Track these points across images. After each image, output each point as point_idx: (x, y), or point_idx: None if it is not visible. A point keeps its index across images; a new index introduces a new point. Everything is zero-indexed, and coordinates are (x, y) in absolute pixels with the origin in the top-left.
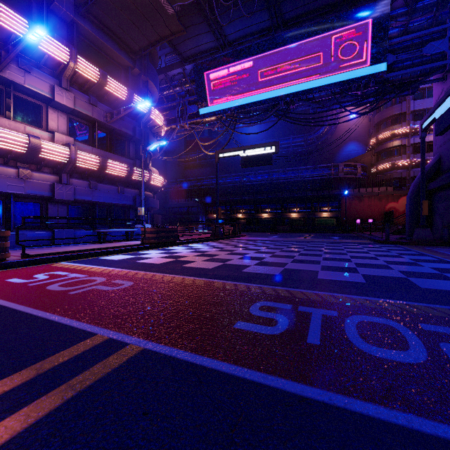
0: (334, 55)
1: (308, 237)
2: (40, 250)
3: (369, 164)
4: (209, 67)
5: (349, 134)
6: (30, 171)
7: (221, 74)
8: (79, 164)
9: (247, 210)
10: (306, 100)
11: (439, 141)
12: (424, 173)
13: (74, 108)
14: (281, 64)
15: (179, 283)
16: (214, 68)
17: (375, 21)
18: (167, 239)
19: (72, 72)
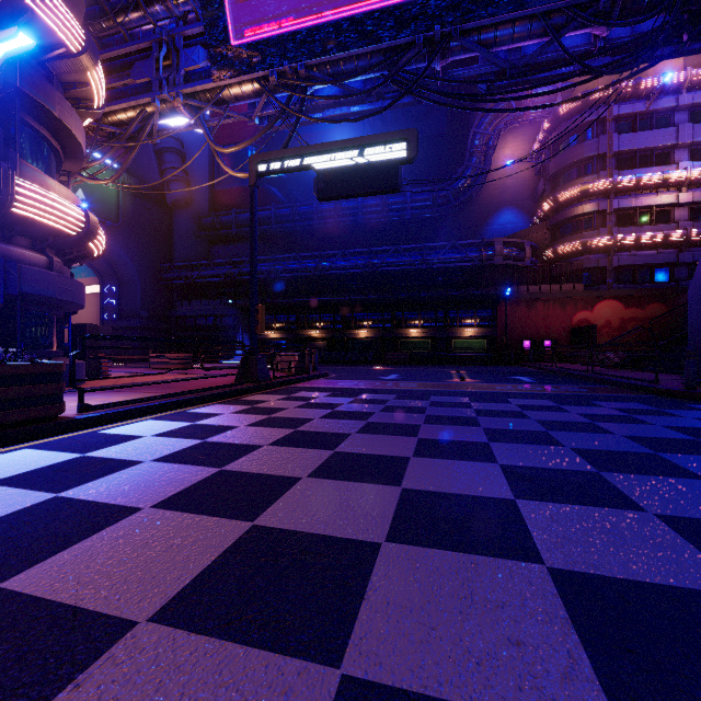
0: None
1: (464, 377)
2: None
3: (540, 244)
4: None
5: (503, 195)
6: None
7: None
8: None
9: (328, 323)
10: (476, 43)
11: None
12: None
13: None
14: None
15: None
16: None
17: None
18: None
19: None
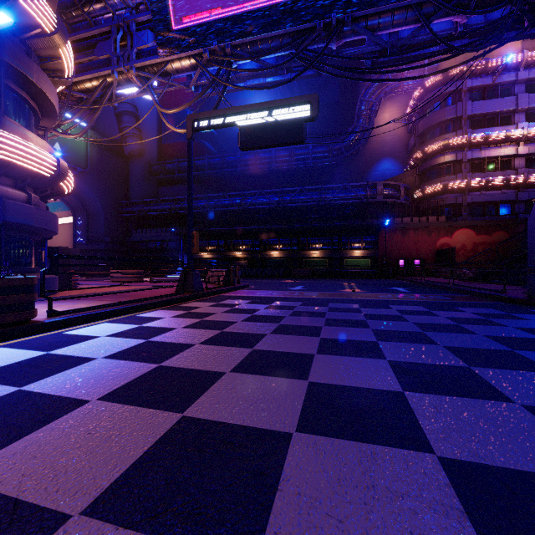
0: None
1: (354, 288)
2: None
3: (411, 186)
4: None
5: (382, 148)
6: None
7: None
8: None
9: (249, 246)
10: (364, 28)
11: None
12: None
13: None
14: None
15: None
16: None
17: None
18: None
19: None
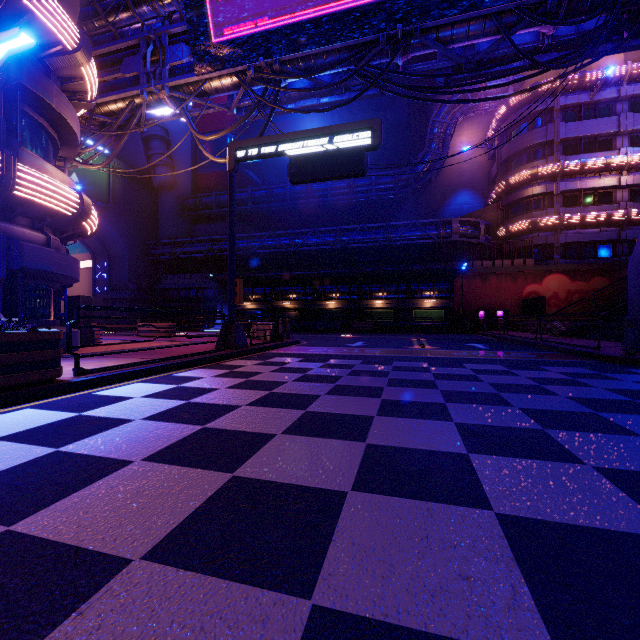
0: None
1: (424, 344)
2: None
3: (493, 223)
4: None
5: (459, 178)
6: None
7: None
8: None
9: (300, 295)
10: (435, 40)
11: None
12: None
13: None
14: None
15: None
16: None
17: None
18: None
19: None
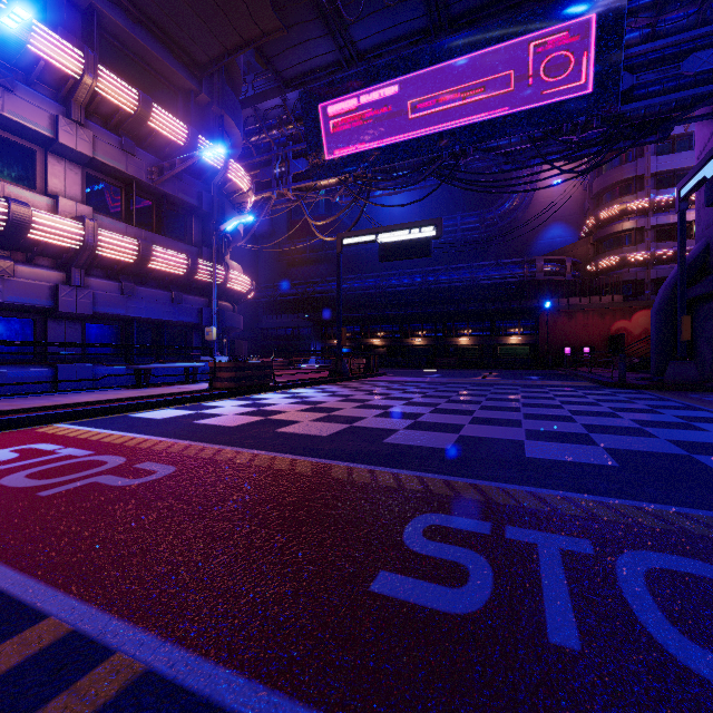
0: (533, 74)
1: (488, 376)
2: (26, 401)
3: (584, 258)
4: (326, 95)
5: (551, 211)
6: (13, 262)
7: (347, 108)
8: (101, 253)
9: (388, 333)
10: (486, 150)
11: (705, 219)
12: (684, 270)
13: (94, 157)
14: (446, 90)
15: (264, 469)
16: (335, 97)
17: (602, 17)
18: (254, 381)
19: (88, 94)
